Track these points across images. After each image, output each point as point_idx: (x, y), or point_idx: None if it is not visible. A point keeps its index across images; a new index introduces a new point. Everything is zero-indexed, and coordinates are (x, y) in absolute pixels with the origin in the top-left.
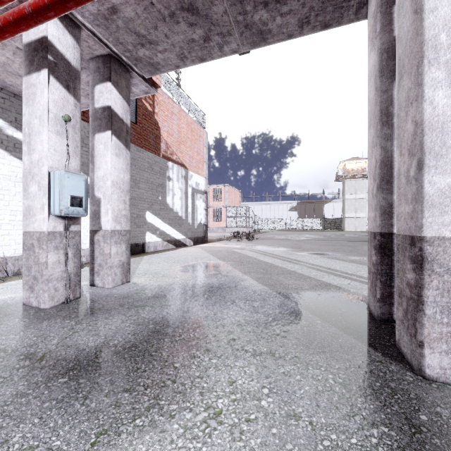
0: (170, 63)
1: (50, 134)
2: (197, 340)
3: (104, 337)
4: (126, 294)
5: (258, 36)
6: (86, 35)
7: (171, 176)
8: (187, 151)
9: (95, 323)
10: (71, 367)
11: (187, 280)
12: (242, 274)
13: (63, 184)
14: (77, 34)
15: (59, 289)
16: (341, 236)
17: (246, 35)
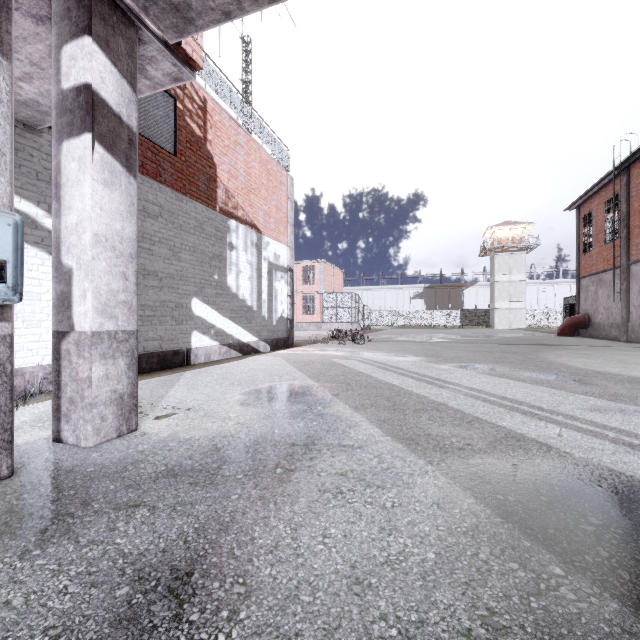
0: (211, 6)
1: None
2: None
3: None
4: (113, 466)
5: None
6: None
7: (235, 243)
8: (260, 204)
9: None
10: None
11: (248, 425)
12: (350, 411)
13: None
14: None
15: None
16: (493, 336)
17: None
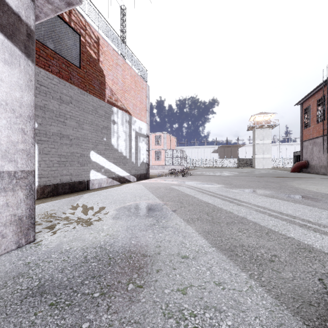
0: None
1: None
2: None
3: None
4: None
5: None
6: None
7: (116, 120)
8: (130, 99)
9: None
10: None
11: (114, 236)
12: (184, 223)
13: None
14: None
15: None
16: (257, 172)
17: None
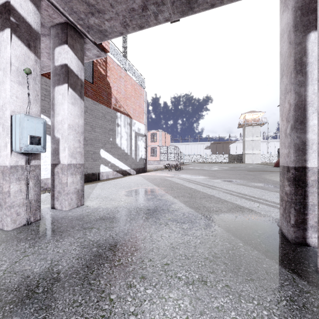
0: (115, 30)
1: (12, 83)
2: (134, 265)
3: (50, 261)
4: (78, 217)
5: (186, 6)
6: (46, 5)
7: (119, 123)
8: (131, 105)
9: (46, 246)
10: (9, 299)
11: (129, 203)
12: (172, 198)
13: (23, 125)
14: (37, 2)
15: (21, 213)
16: (243, 167)
17: (176, 4)
